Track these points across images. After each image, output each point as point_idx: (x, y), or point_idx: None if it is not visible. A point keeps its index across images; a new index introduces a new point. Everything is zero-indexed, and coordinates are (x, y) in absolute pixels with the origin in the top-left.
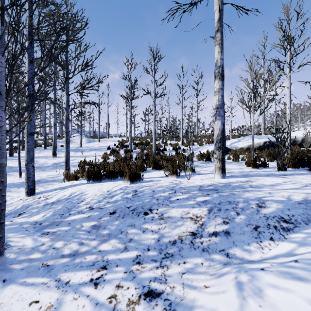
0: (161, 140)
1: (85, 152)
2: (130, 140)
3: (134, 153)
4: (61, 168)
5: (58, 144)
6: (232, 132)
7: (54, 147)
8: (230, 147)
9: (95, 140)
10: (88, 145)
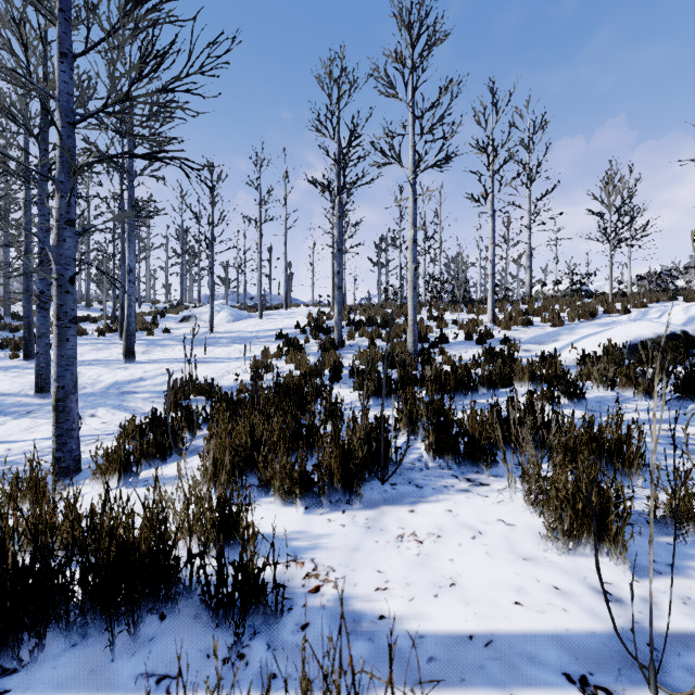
0: (425, 312)
1: (216, 347)
2: (338, 313)
3: (348, 350)
4: (116, 404)
5: (162, 326)
6: (637, 286)
7: (128, 335)
8: (694, 331)
9: (254, 314)
10: (231, 326)
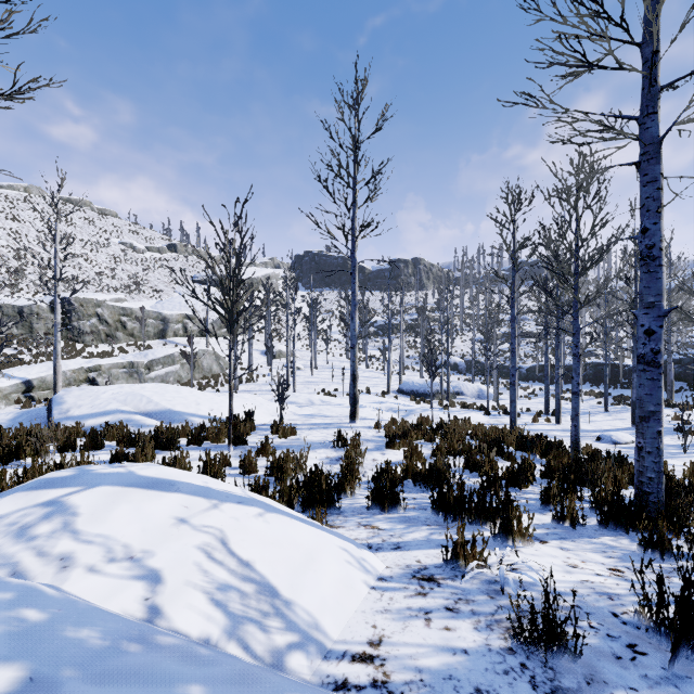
0: None
1: None
2: None
3: None
4: None
5: None
6: None
7: None
8: None
9: None
10: None
